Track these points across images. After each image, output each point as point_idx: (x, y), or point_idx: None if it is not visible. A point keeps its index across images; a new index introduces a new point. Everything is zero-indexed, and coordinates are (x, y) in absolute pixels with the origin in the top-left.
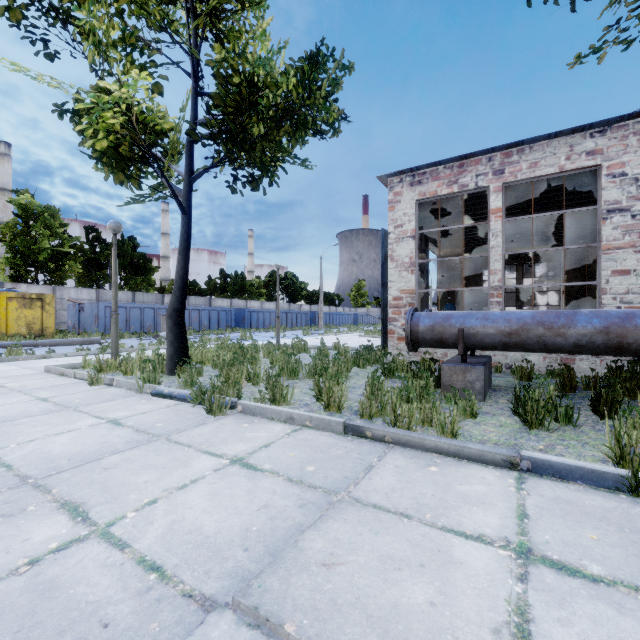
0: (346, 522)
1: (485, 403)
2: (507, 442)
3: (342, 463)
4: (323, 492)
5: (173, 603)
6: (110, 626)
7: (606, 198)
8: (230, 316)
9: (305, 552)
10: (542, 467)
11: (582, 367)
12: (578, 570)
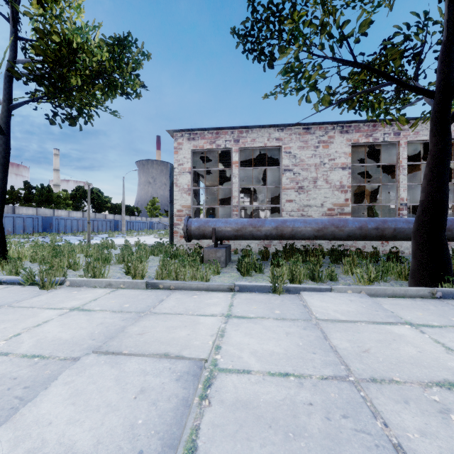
0: (149, 320)
1: (226, 268)
2: (232, 282)
3: (146, 301)
4: (136, 313)
5: (55, 363)
6: (18, 378)
7: (284, 163)
8: (37, 222)
9: (129, 332)
10: (243, 288)
11: (274, 249)
12: (246, 317)
